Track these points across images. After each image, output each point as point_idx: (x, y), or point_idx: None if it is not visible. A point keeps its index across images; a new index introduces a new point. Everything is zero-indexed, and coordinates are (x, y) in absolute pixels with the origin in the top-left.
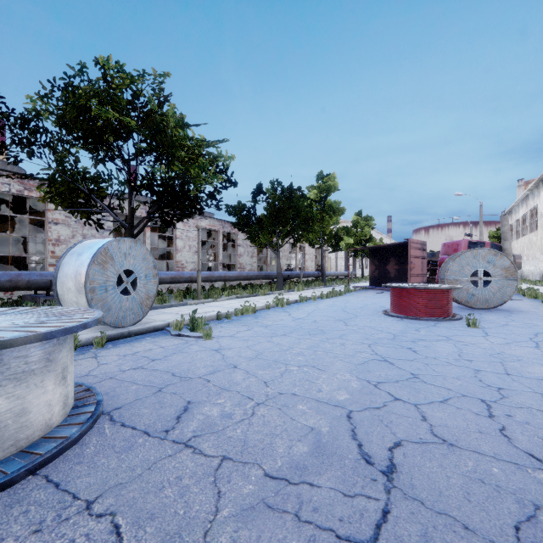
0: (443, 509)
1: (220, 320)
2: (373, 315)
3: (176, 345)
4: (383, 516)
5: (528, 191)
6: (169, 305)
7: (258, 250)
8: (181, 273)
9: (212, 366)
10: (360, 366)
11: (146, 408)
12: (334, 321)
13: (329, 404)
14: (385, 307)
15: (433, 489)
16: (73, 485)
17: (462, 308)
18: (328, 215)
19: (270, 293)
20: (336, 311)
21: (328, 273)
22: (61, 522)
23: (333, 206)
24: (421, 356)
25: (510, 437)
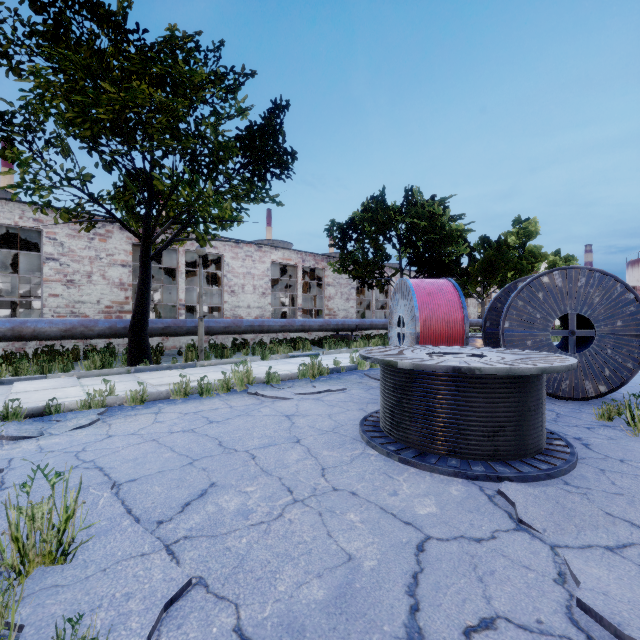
0: None
1: None
2: None
3: None
4: None
5: None
6: None
7: None
8: None
9: None
10: None
11: None
12: None
13: None
14: None
15: None
16: None
17: None
18: None
19: None
20: None
21: None
22: None
23: (534, 251)
24: None
25: None
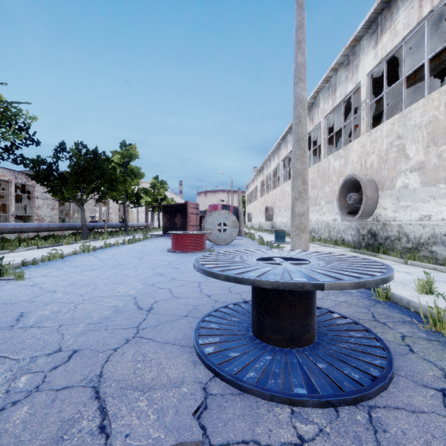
0: (167, 313)
1: (26, 266)
2: (160, 252)
3: None
4: (144, 320)
5: (254, 176)
6: None
7: (59, 203)
8: None
9: (33, 294)
10: (145, 278)
11: None
12: (132, 258)
13: (124, 296)
14: (170, 247)
15: (165, 310)
16: None
17: (214, 245)
18: (130, 178)
19: (75, 242)
20: (134, 252)
21: (131, 224)
22: None
23: (135, 170)
24: (180, 270)
25: (202, 291)
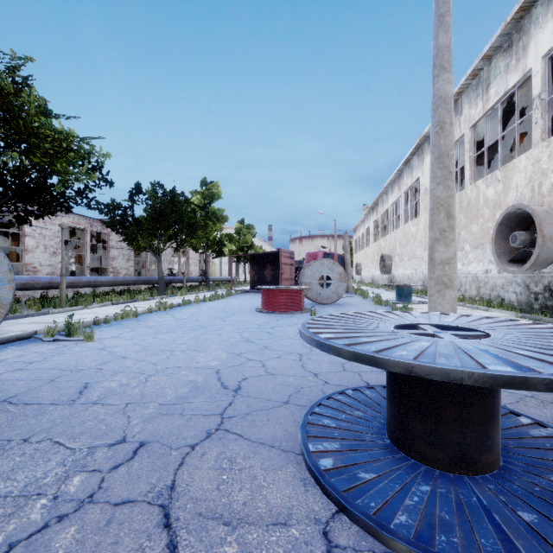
0: (260, 396)
1: (97, 325)
2: (248, 312)
3: (54, 349)
4: (230, 404)
5: (364, 215)
6: (23, 315)
7: (135, 253)
8: (36, 278)
9: (101, 359)
10: (230, 345)
11: (45, 392)
12: (214, 319)
13: (205, 368)
14: (259, 306)
15: (258, 391)
16: (2, 437)
17: (314, 304)
18: (212, 222)
19: (151, 298)
20: (217, 311)
21: (212, 278)
22: (7, 450)
23: (217, 213)
24: (273, 336)
25: (305, 366)
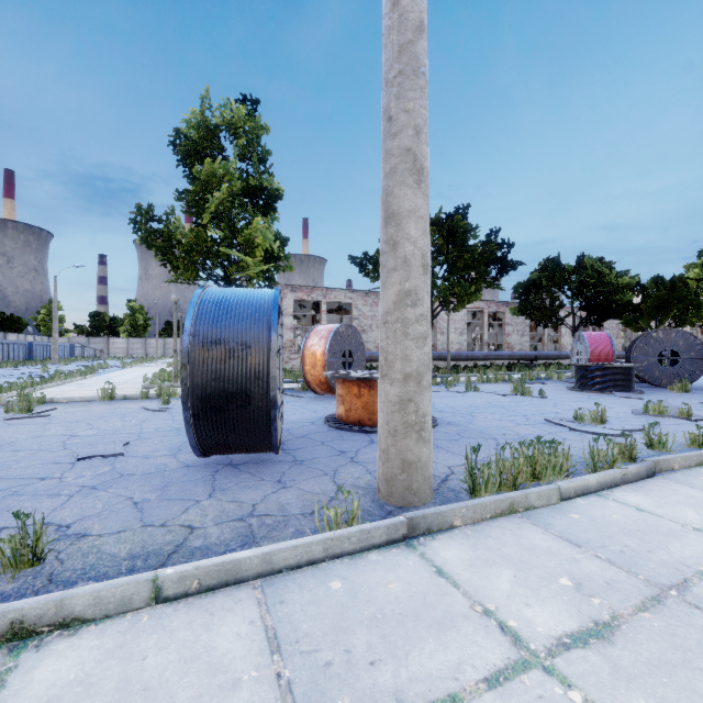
0: None
1: None
2: None
3: None
4: None
5: None
6: None
7: None
8: None
9: None
10: None
11: None
12: None
13: None
14: None
15: None
16: None
17: None
18: None
19: None
20: None
21: None
22: None
23: None
24: None
25: None
